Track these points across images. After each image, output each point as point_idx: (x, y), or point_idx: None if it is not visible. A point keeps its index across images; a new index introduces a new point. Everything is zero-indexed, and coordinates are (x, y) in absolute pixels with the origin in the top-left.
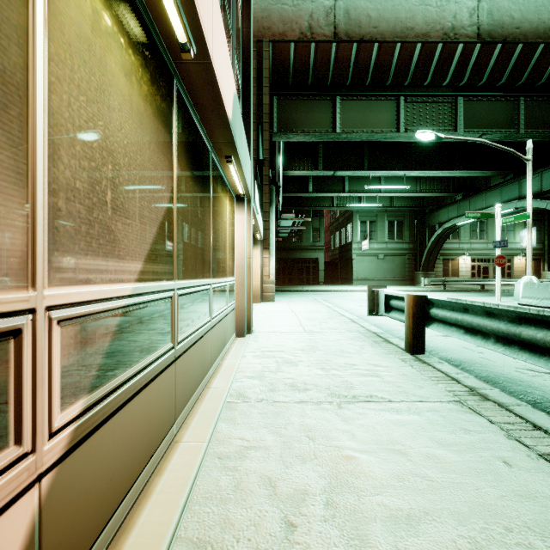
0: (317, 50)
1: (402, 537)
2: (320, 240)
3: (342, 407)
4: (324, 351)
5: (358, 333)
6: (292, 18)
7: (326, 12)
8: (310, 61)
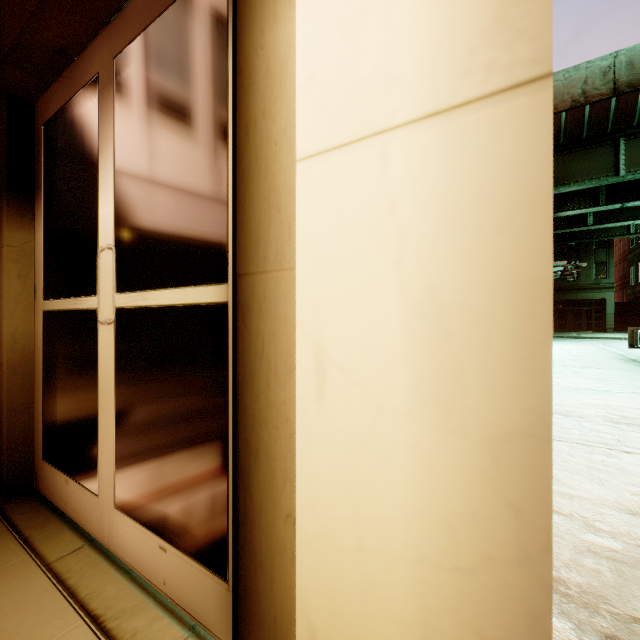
0: (592, 109)
1: (590, 375)
2: (608, 276)
3: (584, 368)
4: (583, 361)
5: (617, 358)
6: (563, 91)
7: (604, 72)
8: (584, 120)
